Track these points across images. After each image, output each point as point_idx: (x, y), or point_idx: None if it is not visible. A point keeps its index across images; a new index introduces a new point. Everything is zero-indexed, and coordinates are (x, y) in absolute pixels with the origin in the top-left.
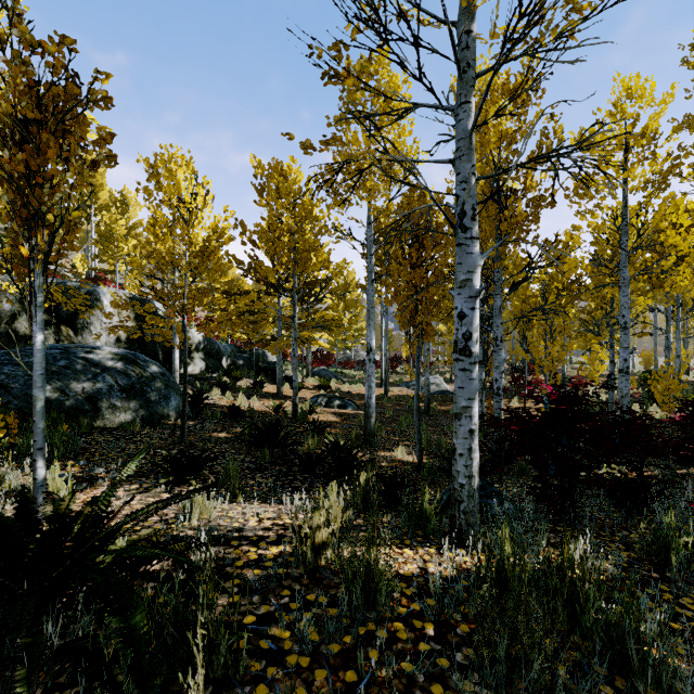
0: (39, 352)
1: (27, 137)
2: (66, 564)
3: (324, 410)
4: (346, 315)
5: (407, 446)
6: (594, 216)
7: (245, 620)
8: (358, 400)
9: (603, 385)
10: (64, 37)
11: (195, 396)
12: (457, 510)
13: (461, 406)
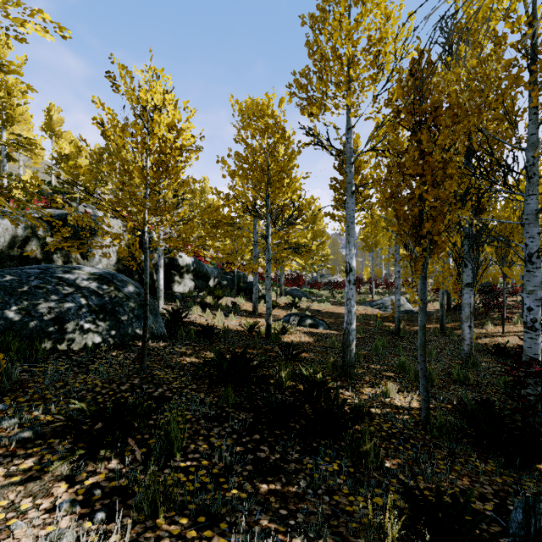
0: None
1: None
2: None
3: (297, 329)
4: (313, 243)
5: (391, 378)
6: None
7: None
8: (327, 318)
9: None
10: None
11: (175, 314)
12: None
13: None
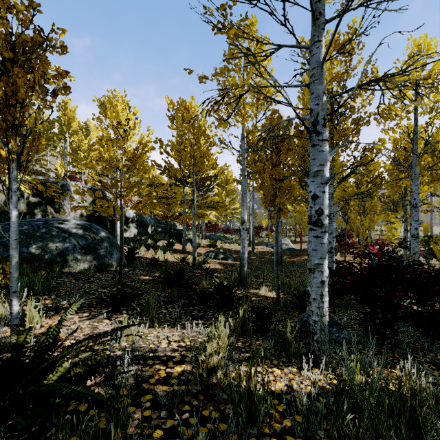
0: (14, 224)
1: (4, 70)
2: (16, 388)
3: (213, 261)
4: (227, 199)
5: (268, 285)
6: (394, 132)
7: (154, 434)
8: (235, 254)
9: (399, 245)
10: (32, 1)
11: (130, 251)
12: (311, 339)
13: (314, 263)
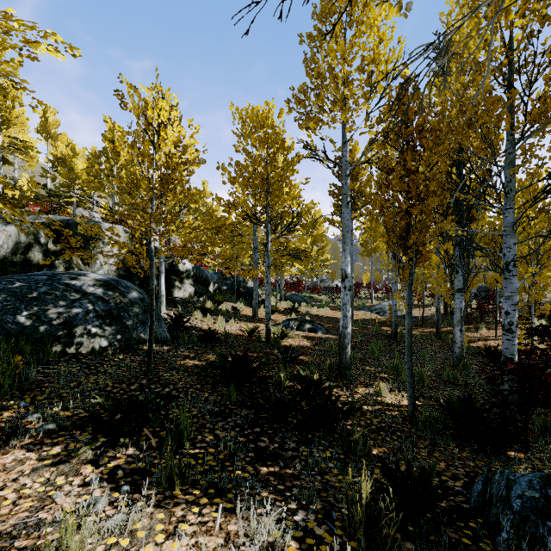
0: None
1: None
2: None
3: (296, 333)
4: (313, 248)
5: (384, 379)
6: None
7: None
8: (326, 323)
9: None
10: None
11: (176, 319)
12: None
13: None
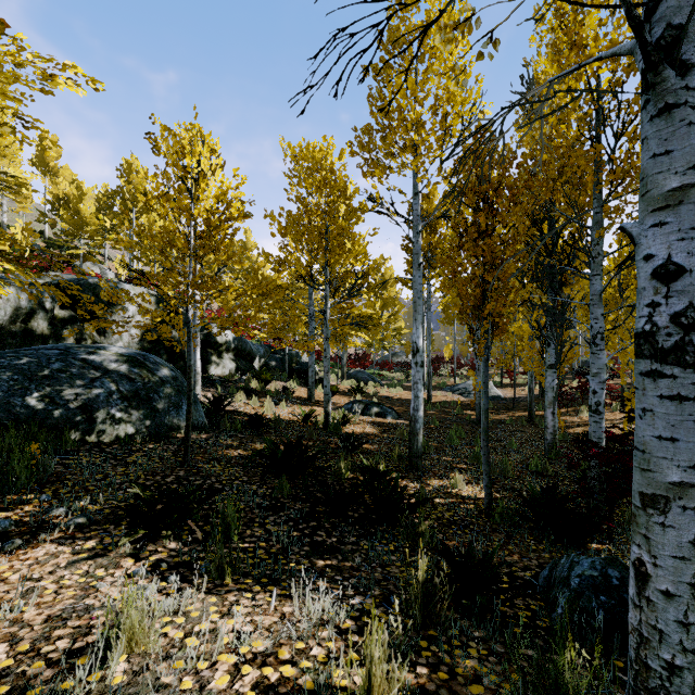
0: None
1: None
2: None
3: (360, 419)
4: (384, 313)
5: (462, 470)
6: None
7: None
8: (398, 406)
9: None
10: None
11: (215, 402)
12: None
13: (667, 480)
